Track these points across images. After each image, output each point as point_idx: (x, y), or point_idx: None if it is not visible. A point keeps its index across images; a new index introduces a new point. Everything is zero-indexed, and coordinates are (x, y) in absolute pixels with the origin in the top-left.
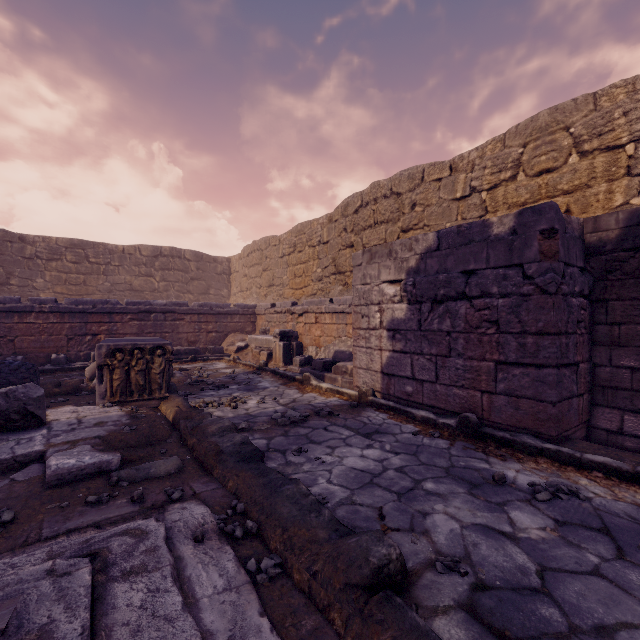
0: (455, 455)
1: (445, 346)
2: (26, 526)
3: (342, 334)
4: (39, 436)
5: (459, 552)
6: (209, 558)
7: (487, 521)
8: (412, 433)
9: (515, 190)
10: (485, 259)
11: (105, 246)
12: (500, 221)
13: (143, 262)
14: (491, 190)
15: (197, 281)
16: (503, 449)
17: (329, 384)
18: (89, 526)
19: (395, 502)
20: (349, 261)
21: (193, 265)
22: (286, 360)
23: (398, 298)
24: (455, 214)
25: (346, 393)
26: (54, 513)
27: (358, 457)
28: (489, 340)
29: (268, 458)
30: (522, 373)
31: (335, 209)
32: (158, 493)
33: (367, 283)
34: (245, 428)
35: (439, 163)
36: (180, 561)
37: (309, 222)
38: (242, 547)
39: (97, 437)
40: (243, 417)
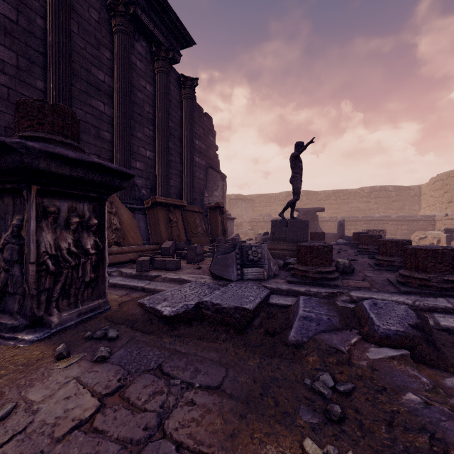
0: None
1: None
2: None
3: None
4: None
5: None
6: None
7: None
8: None
9: None
10: None
11: (347, 191)
12: None
13: (364, 196)
14: None
15: (396, 202)
16: None
17: None
18: None
19: None
20: None
21: (393, 193)
22: (448, 243)
23: None
24: None
25: None
26: None
27: None
28: None
29: None
30: None
31: None
32: None
33: None
34: None
35: None
36: None
37: None
38: None
39: None
40: None
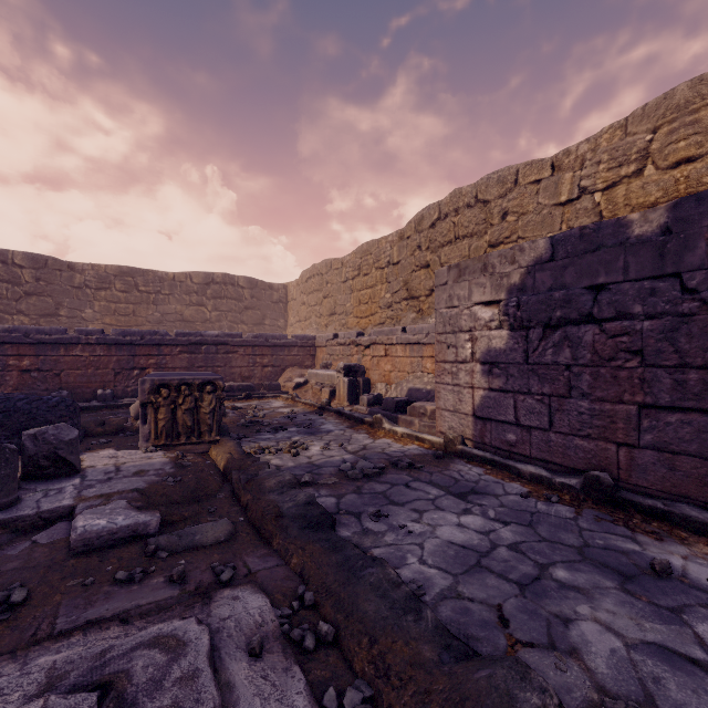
0: (586, 529)
1: (563, 383)
2: (39, 611)
3: (417, 369)
4: (70, 487)
5: (634, 691)
6: (270, 687)
7: (663, 638)
8: (520, 495)
9: (641, 188)
10: (622, 269)
11: (155, 273)
12: (643, 218)
13: (194, 290)
14: (607, 190)
15: (251, 310)
16: (654, 523)
17: (405, 428)
18: (114, 617)
19: (518, 598)
20: (424, 284)
21: (247, 293)
22: (351, 399)
23: (496, 323)
24: (559, 222)
25: (428, 440)
26: (75, 593)
27: (455, 526)
28: (628, 376)
29: (339, 523)
30: (680, 421)
31: (407, 224)
32: (204, 570)
33: (454, 306)
34: (309, 482)
35: (537, 161)
36: (229, 691)
37: (376, 240)
38: (315, 664)
39: (135, 490)
40: (305, 467)
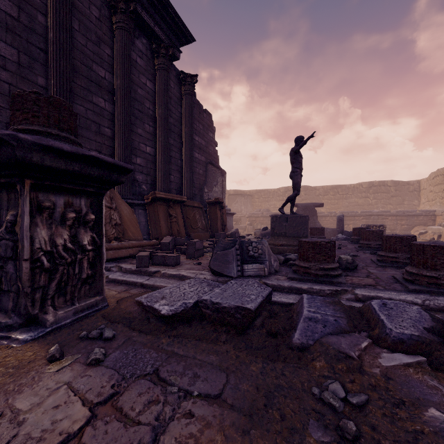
0: None
1: None
2: None
3: None
4: None
5: None
6: None
7: None
8: None
9: None
10: None
11: (345, 186)
12: None
13: (363, 191)
14: None
15: (395, 197)
16: None
17: None
18: None
19: None
20: None
21: (392, 189)
22: None
23: None
24: None
25: None
26: None
27: None
28: None
29: None
30: None
31: None
32: None
33: None
34: None
35: None
36: None
37: None
38: None
39: None
40: None
